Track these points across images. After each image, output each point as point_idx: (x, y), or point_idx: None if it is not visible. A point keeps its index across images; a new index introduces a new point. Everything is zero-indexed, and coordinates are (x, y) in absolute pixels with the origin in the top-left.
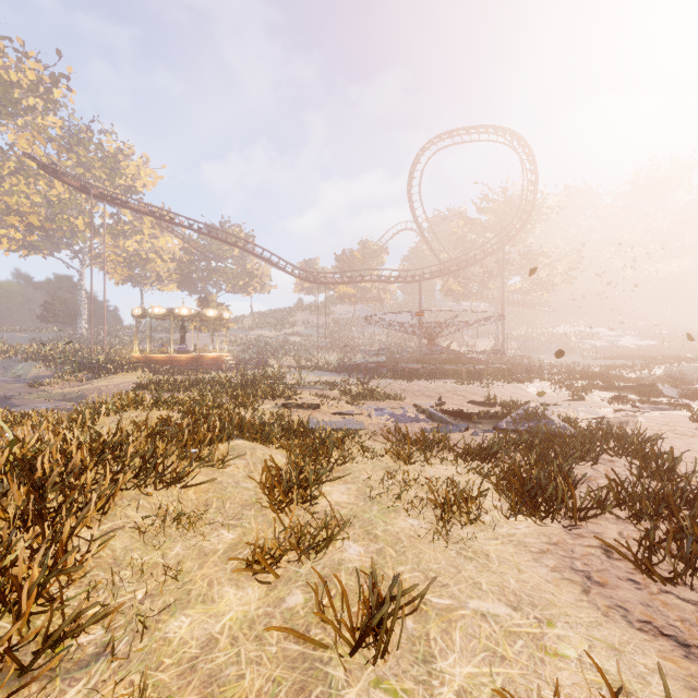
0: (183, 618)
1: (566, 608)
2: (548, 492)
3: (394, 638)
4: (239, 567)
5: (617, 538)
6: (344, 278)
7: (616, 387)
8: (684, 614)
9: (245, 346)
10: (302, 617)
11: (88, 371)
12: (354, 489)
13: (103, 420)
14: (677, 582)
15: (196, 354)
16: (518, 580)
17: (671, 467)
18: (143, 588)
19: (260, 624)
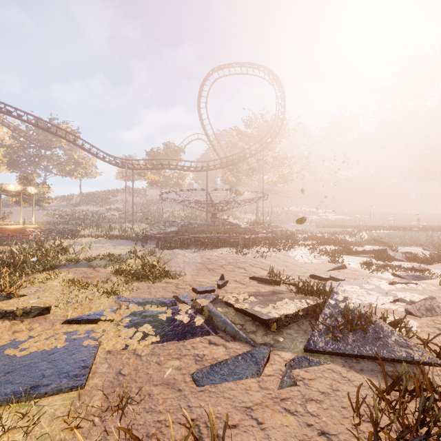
0: None
1: None
2: None
3: None
4: None
5: None
6: (147, 165)
7: (357, 252)
8: None
9: (68, 218)
10: None
11: None
12: None
13: None
14: None
15: None
16: None
17: None
18: None
19: None
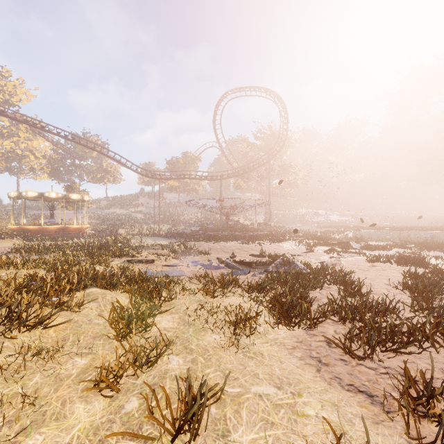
0: (38, 436)
1: (308, 383)
2: (296, 310)
3: (202, 423)
4: (88, 386)
5: (334, 334)
6: (172, 176)
7: (330, 244)
8: (369, 377)
9: (102, 220)
10: (137, 418)
11: None
12: (177, 317)
13: None
14: (365, 358)
15: (63, 226)
16: (280, 369)
17: (359, 289)
18: (2, 416)
19: (103, 429)
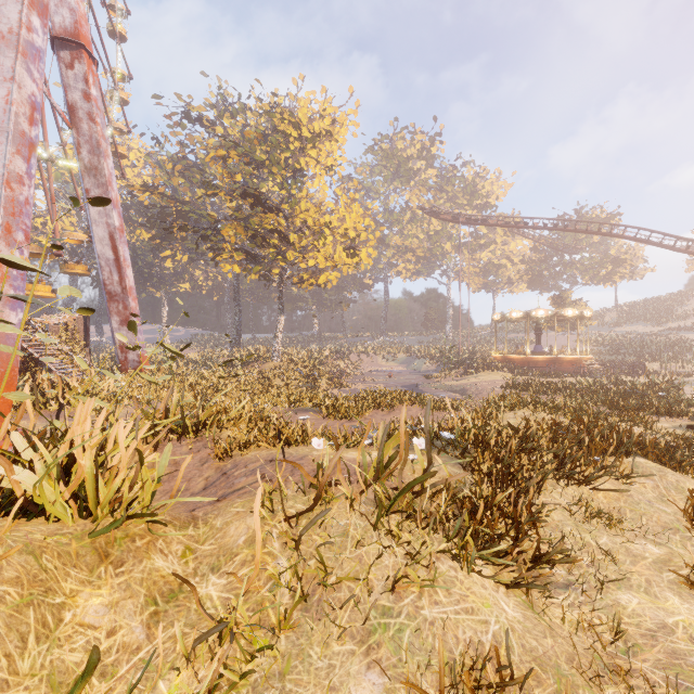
0: (630, 596)
1: None
2: None
3: None
4: (676, 582)
5: None
6: None
7: None
8: None
9: (609, 346)
10: None
11: (461, 368)
12: None
13: (501, 415)
14: None
15: (553, 356)
16: None
17: None
18: (584, 557)
19: None
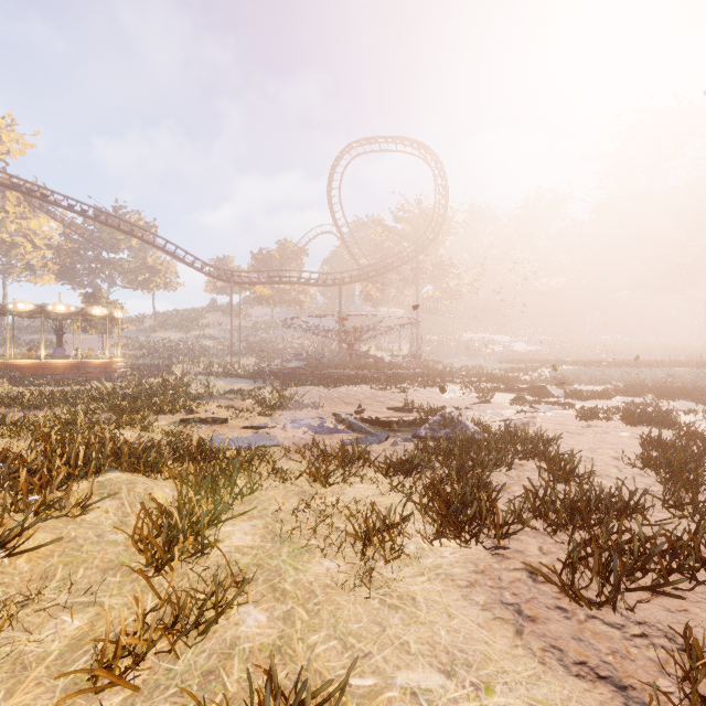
0: None
1: (502, 660)
2: (472, 511)
3: None
4: (78, 680)
5: (539, 555)
6: (260, 278)
7: (515, 389)
8: (613, 644)
9: (145, 350)
10: None
11: None
12: (261, 525)
13: None
14: (601, 604)
15: (78, 360)
16: (449, 630)
17: (572, 469)
18: None
19: None
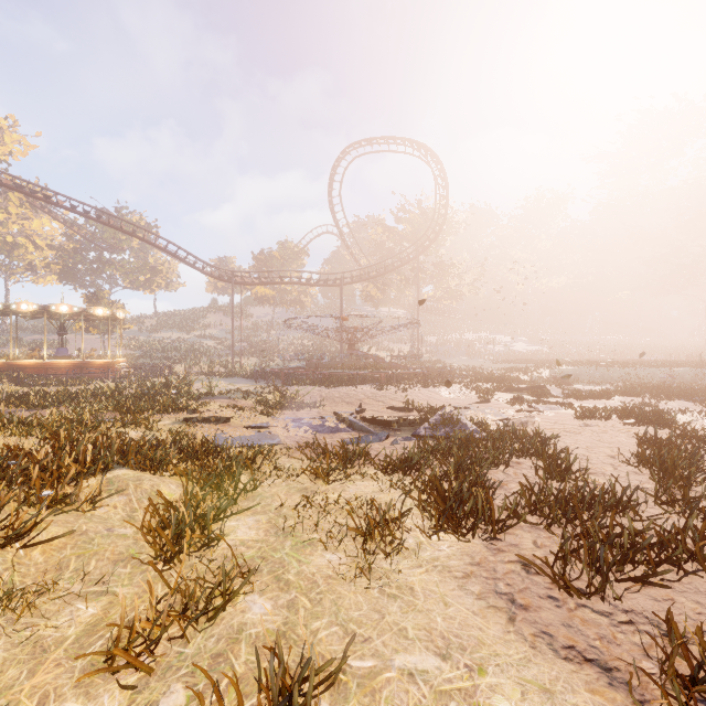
0: None
1: (495, 645)
2: (469, 506)
3: None
4: (95, 662)
5: (533, 548)
6: (261, 279)
7: (515, 389)
8: (601, 630)
9: (147, 350)
10: None
11: None
12: (265, 520)
13: None
14: (591, 594)
15: (80, 360)
16: (445, 617)
17: (568, 466)
18: None
19: None
